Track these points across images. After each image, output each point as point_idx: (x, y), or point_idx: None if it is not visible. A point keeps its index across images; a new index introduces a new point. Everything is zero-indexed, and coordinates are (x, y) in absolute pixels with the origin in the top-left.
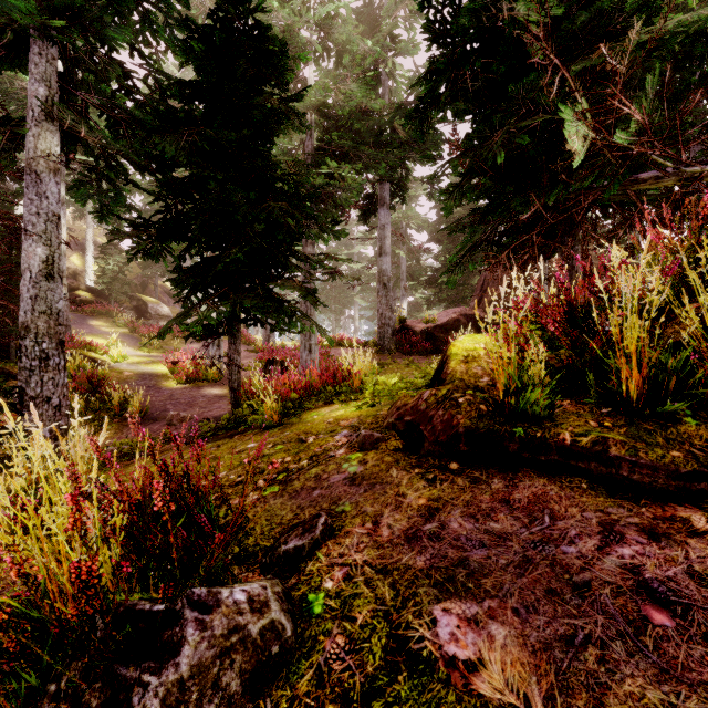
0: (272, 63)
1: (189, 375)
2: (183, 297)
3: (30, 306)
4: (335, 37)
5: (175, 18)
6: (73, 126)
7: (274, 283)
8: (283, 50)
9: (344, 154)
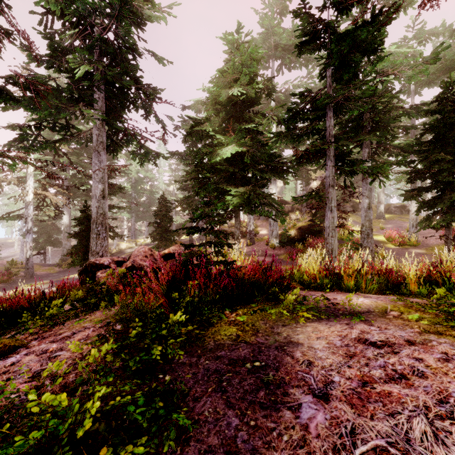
0: None
1: (399, 242)
2: (416, 210)
3: (364, 218)
4: None
5: (420, 110)
6: (372, 155)
7: None
8: None
9: None
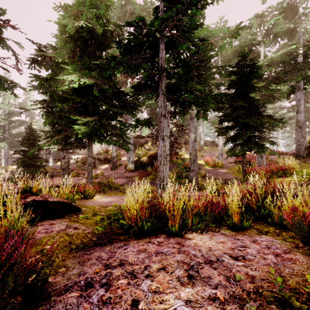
0: (259, 76)
1: (212, 165)
2: (224, 143)
3: (191, 148)
4: (273, 31)
5: (227, 71)
6: None
7: (260, 140)
8: (260, 66)
9: (278, 77)
